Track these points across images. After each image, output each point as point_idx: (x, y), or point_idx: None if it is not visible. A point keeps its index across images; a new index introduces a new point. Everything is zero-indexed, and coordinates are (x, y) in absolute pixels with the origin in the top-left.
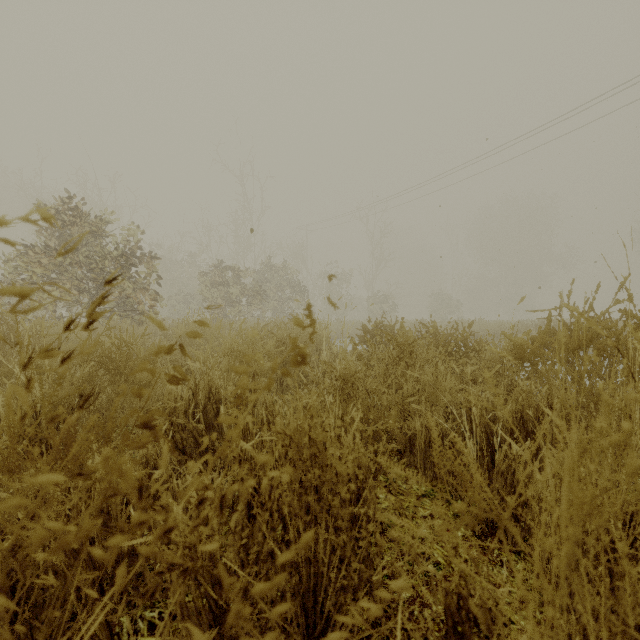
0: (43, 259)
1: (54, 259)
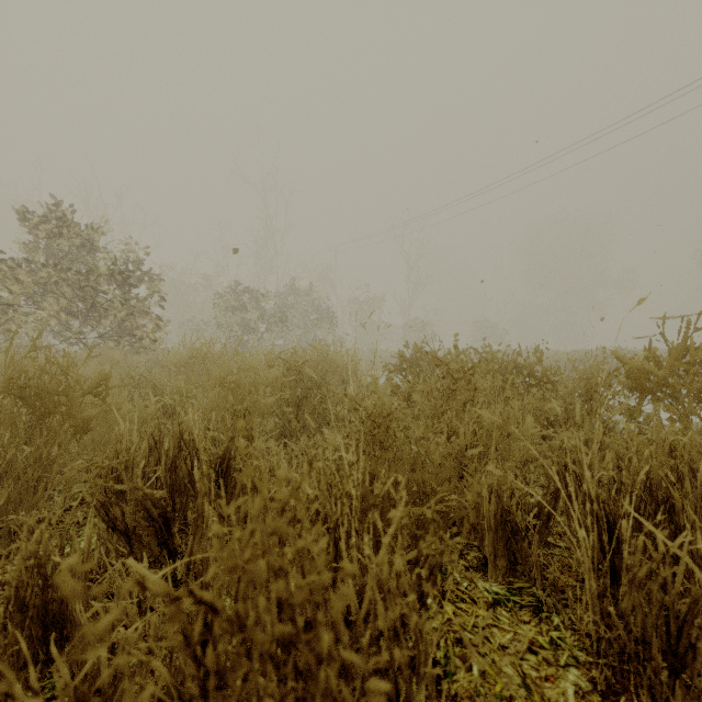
0: (22, 275)
1: (35, 276)
